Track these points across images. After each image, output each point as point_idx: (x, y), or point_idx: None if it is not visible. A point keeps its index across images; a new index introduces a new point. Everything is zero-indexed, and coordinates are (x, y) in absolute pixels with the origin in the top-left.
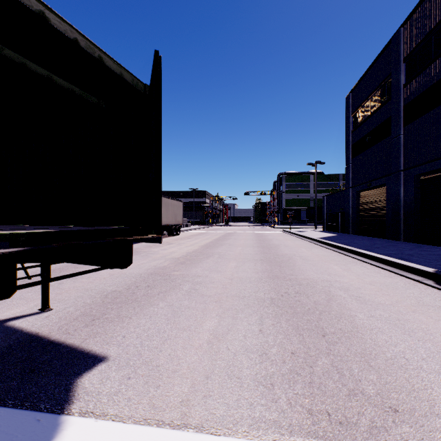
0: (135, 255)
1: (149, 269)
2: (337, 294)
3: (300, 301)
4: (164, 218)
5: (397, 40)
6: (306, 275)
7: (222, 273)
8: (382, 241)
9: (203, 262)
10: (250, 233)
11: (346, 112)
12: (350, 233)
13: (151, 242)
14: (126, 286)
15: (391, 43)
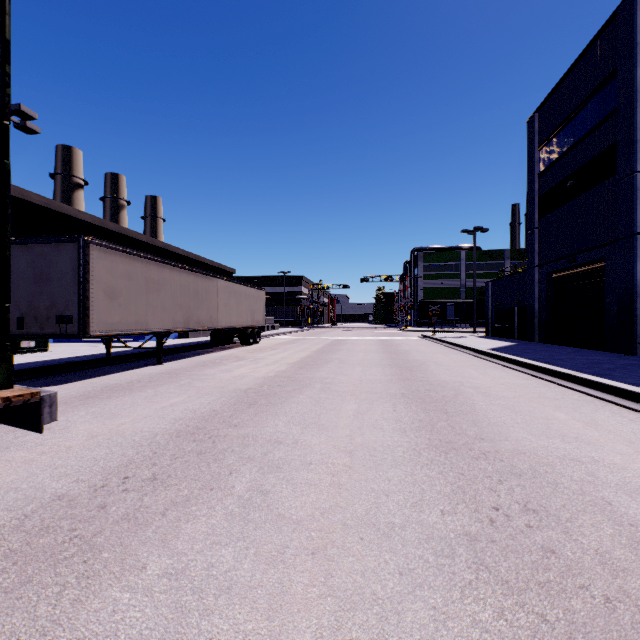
0: (169, 383)
1: (179, 421)
2: (639, 517)
3: (555, 553)
4: (233, 317)
5: (630, 10)
6: (513, 439)
7: (330, 434)
8: (604, 356)
9: (292, 400)
10: (371, 340)
11: (528, 145)
12: (535, 340)
13: (8, 420)
14: (98, 480)
15: (615, 17)
